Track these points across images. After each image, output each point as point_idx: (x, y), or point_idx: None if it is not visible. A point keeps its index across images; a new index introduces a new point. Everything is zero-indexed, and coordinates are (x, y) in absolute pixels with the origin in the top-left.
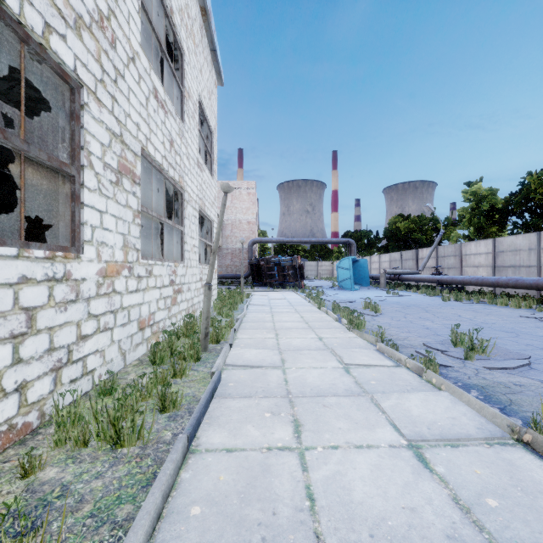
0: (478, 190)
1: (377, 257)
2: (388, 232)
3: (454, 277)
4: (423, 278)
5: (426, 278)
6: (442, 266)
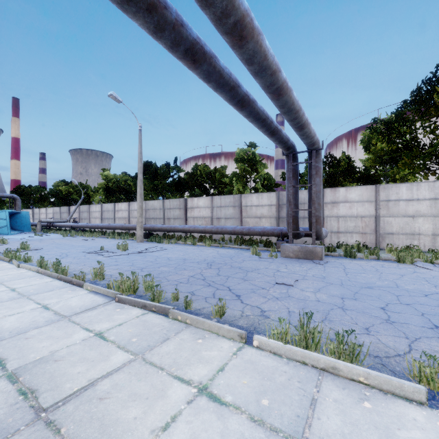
0: (109, 174)
1: (44, 209)
2: (53, 192)
3: (78, 224)
4: (65, 225)
5: (66, 225)
6: (82, 218)
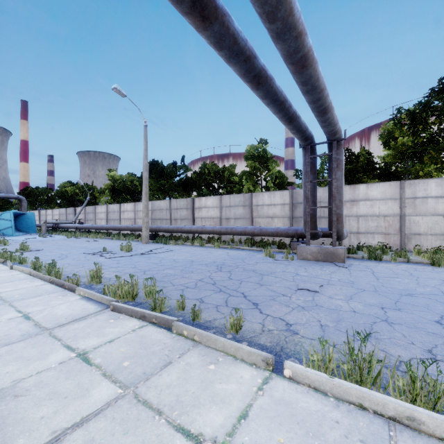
0: (115, 175)
1: (51, 211)
2: (60, 193)
3: (83, 225)
4: (70, 226)
5: (72, 226)
6: (88, 219)
